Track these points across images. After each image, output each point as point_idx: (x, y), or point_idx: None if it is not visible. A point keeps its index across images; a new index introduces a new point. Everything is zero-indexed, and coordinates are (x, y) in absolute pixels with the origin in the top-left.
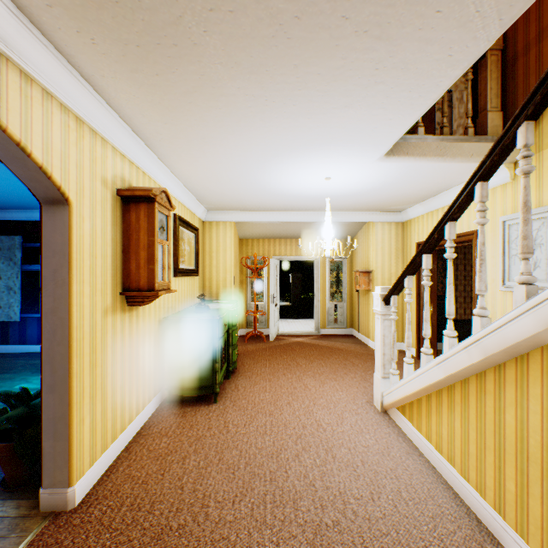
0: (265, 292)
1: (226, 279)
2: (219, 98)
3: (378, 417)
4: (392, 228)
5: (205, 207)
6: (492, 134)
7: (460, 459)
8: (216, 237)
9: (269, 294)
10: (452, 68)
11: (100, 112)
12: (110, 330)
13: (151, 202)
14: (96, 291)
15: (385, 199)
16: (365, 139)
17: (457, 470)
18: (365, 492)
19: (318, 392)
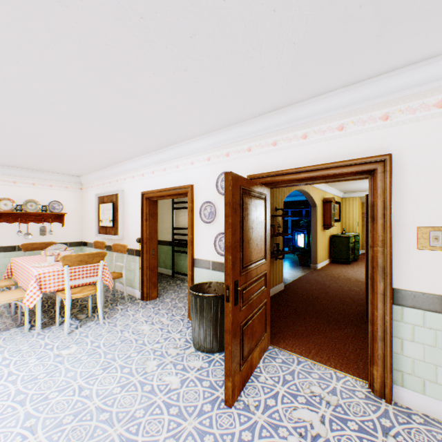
0: None
1: (353, 223)
2: None
3: None
4: None
5: (342, 192)
6: None
7: None
8: (347, 204)
9: None
10: None
11: (321, 185)
12: (321, 234)
13: (330, 202)
14: (319, 225)
15: None
16: None
17: None
18: None
19: None
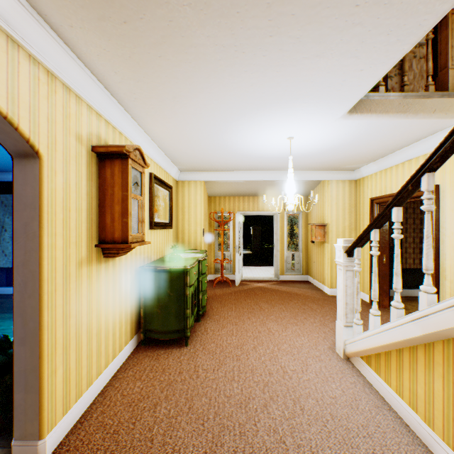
0: (231, 243)
1: (196, 231)
2: (188, 50)
3: (341, 365)
4: (346, 185)
5: (178, 168)
6: (453, 90)
7: (441, 423)
8: (188, 195)
9: (234, 244)
10: (442, 1)
11: (73, 68)
12: (85, 280)
13: (125, 158)
14: (69, 244)
15: (342, 158)
16: (331, 95)
17: (438, 434)
18: (338, 453)
19: (281, 337)
